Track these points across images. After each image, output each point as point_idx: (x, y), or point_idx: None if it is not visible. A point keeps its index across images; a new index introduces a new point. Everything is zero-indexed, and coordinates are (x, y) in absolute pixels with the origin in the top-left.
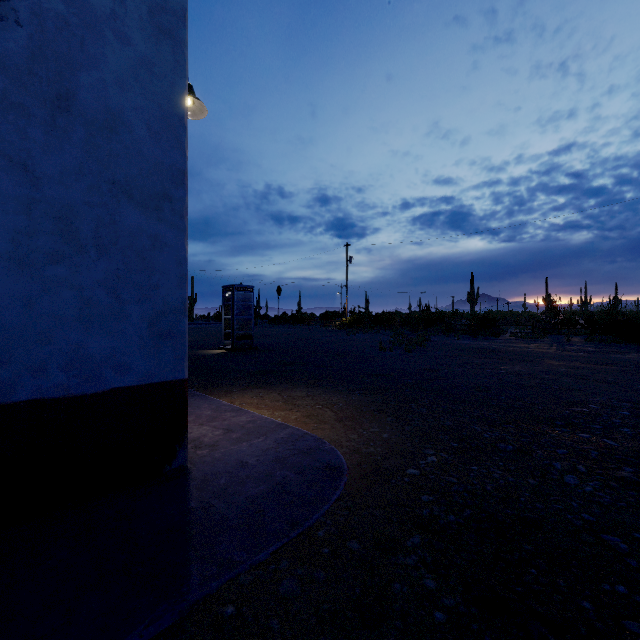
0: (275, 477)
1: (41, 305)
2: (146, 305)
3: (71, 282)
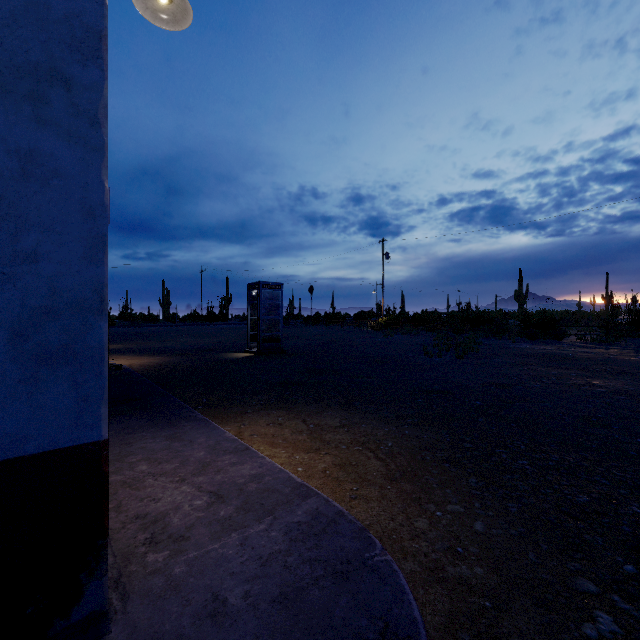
0: None
1: None
2: (4, 295)
3: None
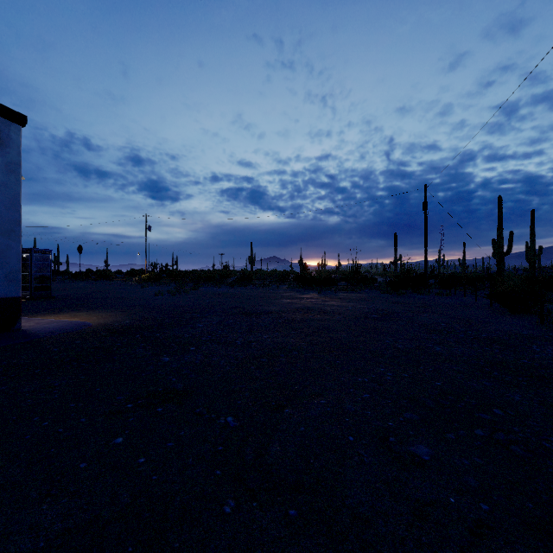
0: (61, 328)
1: None
2: (4, 270)
3: None
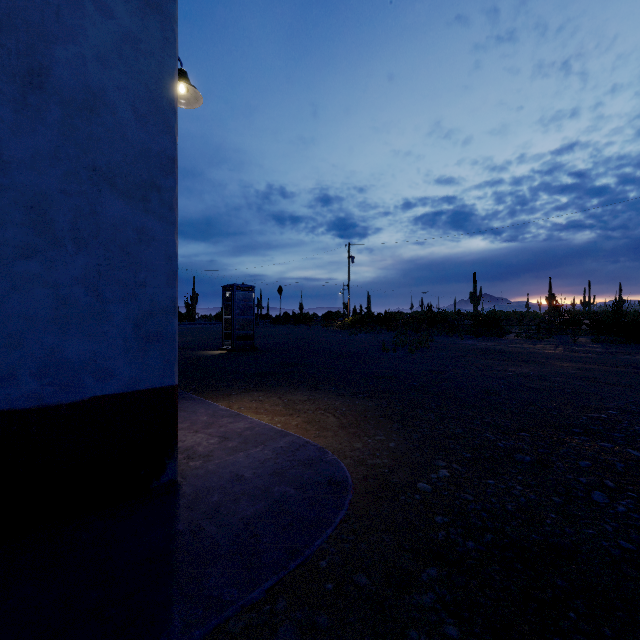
0: (273, 493)
1: (10, 305)
2: (131, 305)
3: (45, 279)
